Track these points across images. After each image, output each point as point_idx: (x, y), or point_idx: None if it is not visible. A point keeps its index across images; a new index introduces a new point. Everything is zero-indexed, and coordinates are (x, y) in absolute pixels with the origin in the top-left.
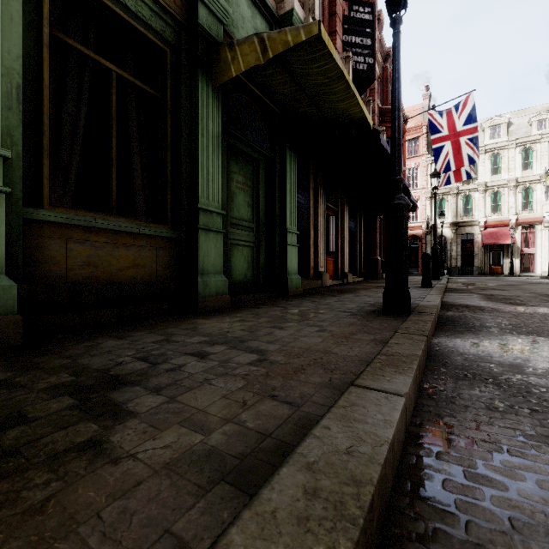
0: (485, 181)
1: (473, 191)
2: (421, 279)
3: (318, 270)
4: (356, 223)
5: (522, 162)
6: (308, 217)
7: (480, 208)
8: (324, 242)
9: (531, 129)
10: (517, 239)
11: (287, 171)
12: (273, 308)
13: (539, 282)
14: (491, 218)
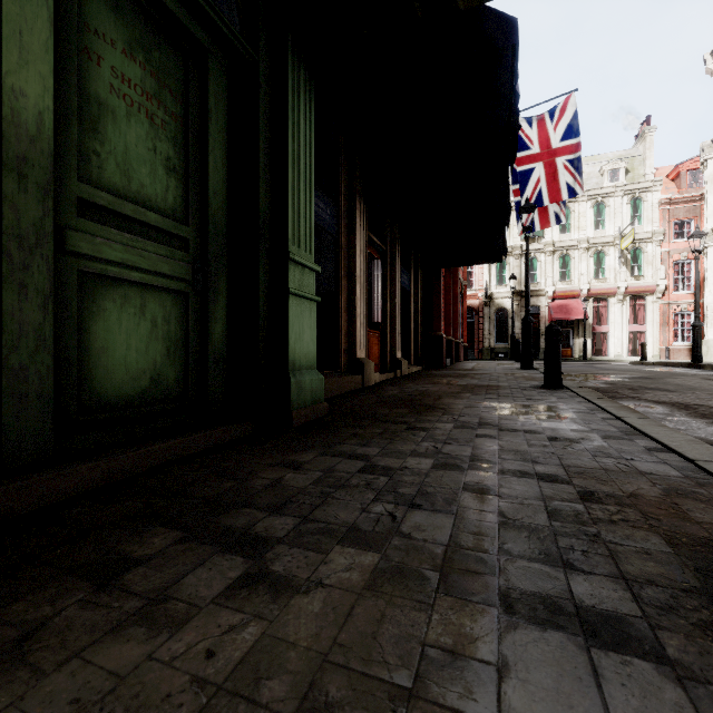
0: (554, 240)
1: (540, 253)
2: (544, 372)
3: (356, 356)
4: (410, 278)
5: (594, 219)
6: (337, 251)
7: (548, 274)
8: (365, 303)
9: (602, 181)
10: (589, 315)
11: (290, 104)
12: (188, 571)
13: (669, 372)
14: (560, 287)
